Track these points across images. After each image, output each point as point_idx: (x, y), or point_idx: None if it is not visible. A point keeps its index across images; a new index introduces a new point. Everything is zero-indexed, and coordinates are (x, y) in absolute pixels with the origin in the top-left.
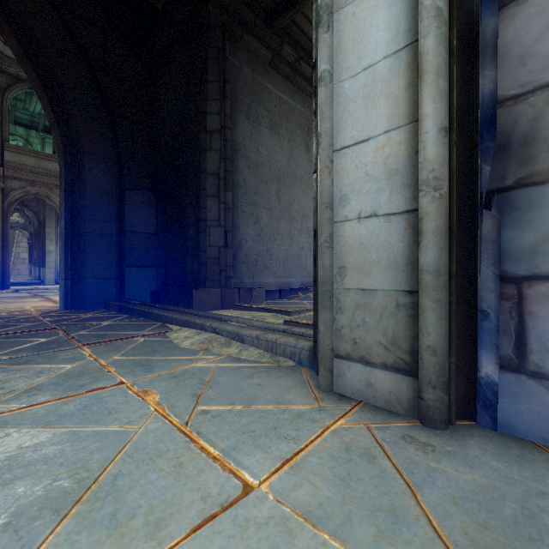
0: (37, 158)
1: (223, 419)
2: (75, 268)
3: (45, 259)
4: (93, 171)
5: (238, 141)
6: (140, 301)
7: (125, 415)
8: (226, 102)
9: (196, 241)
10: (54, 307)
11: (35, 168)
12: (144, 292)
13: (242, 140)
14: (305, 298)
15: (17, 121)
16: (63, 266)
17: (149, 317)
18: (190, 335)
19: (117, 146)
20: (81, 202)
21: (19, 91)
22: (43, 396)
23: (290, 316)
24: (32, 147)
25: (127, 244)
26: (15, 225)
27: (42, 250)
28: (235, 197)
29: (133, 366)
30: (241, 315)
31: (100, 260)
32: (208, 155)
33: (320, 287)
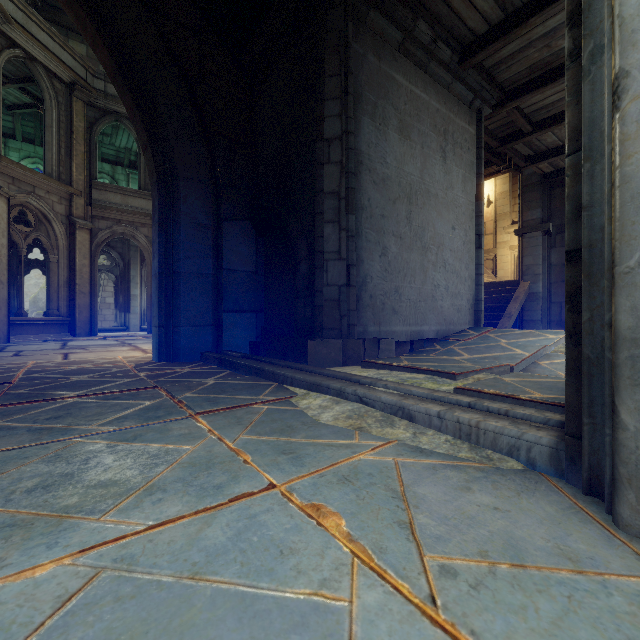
0: (123, 195)
1: (498, 598)
2: (169, 313)
3: (131, 304)
4: (188, 199)
5: (362, 150)
6: (240, 353)
7: (309, 562)
8: (348, 100)
9: (309, 279)
10: (146, 358)
11: (121, 206)
12: (242, 342)
13: (366, 148)
14: (449, 353)
15: (104, 158)
16: (157, 311)
17: (259, 375)
18: (325, 404)
19: (214, 169)
20: (176, 237)
21: (106, 124)
22: (172, 505)
23: (454, 379)
24: (117, 184)
25: (224, 284)
26: (101, 268)
27: (127, 295)
28: (358, 222)
29: (273, 454)
30: (381, 376)
31: (196, 304)
32: (326, 170)
33: (626, 348)
